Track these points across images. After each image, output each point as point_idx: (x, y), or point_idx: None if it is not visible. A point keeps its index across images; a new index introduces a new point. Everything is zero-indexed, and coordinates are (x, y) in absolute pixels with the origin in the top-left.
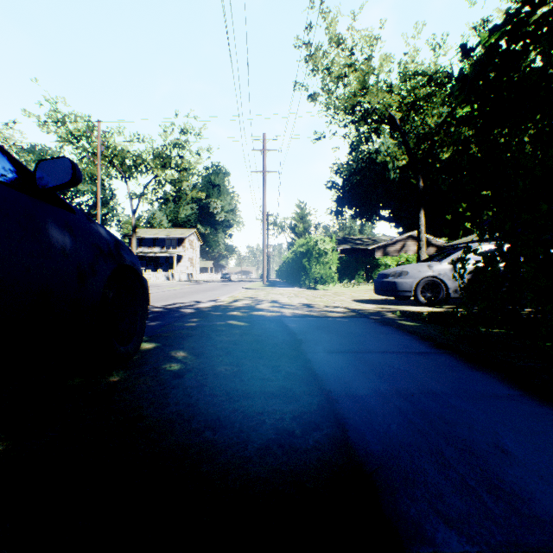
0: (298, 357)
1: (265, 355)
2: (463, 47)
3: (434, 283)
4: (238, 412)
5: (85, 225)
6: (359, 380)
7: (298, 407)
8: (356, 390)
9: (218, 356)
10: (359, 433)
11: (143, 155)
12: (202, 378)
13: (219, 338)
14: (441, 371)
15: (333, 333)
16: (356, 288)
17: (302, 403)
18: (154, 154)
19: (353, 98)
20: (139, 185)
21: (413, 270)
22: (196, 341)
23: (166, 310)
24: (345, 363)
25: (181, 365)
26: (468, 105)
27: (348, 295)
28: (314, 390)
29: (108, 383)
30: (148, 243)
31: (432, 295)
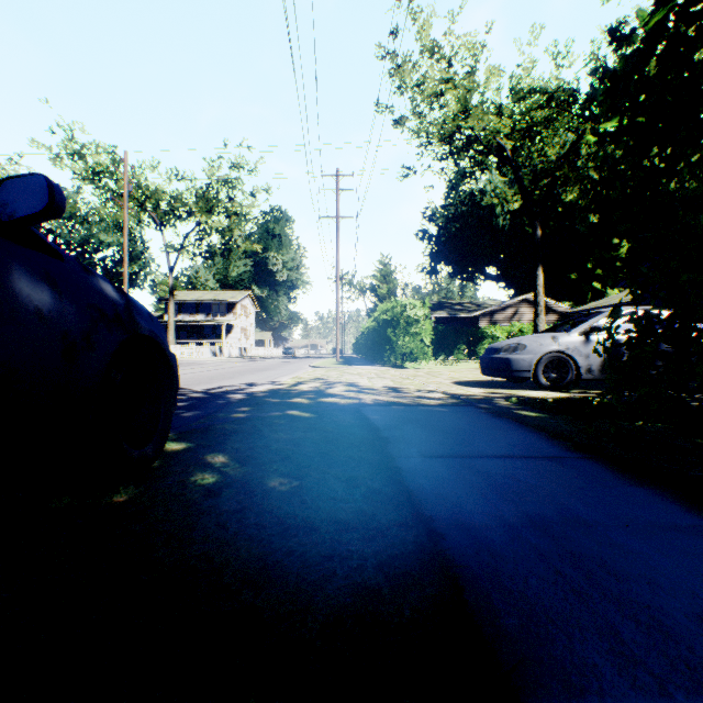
0: (383, 464)
1: (337, 461)
2: (612, 33)
3: (560, 361)
4: (296, 555)
5: (79, 277)
6: (473, 501)
7: (385, 546)
8: (469, 518)
9: (271, 462)
10: (480, 593)
11: (183, 197)
12: (246, 498)
13: (275, 435)
14: (588, 486)
15: (430, 428)
16: (456, 366)
17: (392, 539)
18: (197, 195)
19: (452, 124)
20: (178, 235)
21: (532, 342)
22: (243, 440)
23: (208, 396)
24: (450, 473)
25: (219, 476)
26: (615, 118)
27: (446, 375)
28: (407, 518)
29: (110, 505)
30: (189, 309)
31: (558, 375)
